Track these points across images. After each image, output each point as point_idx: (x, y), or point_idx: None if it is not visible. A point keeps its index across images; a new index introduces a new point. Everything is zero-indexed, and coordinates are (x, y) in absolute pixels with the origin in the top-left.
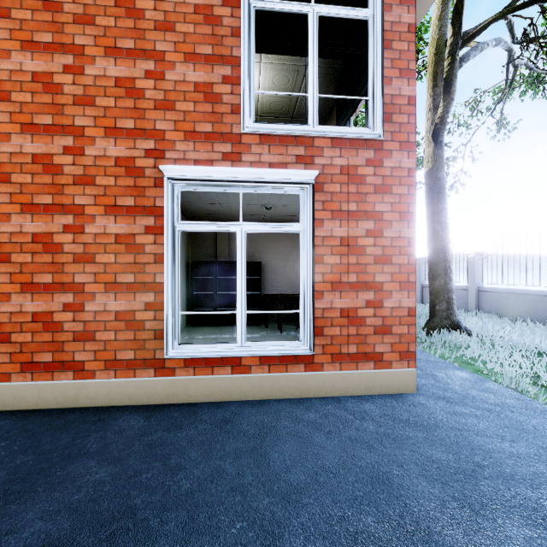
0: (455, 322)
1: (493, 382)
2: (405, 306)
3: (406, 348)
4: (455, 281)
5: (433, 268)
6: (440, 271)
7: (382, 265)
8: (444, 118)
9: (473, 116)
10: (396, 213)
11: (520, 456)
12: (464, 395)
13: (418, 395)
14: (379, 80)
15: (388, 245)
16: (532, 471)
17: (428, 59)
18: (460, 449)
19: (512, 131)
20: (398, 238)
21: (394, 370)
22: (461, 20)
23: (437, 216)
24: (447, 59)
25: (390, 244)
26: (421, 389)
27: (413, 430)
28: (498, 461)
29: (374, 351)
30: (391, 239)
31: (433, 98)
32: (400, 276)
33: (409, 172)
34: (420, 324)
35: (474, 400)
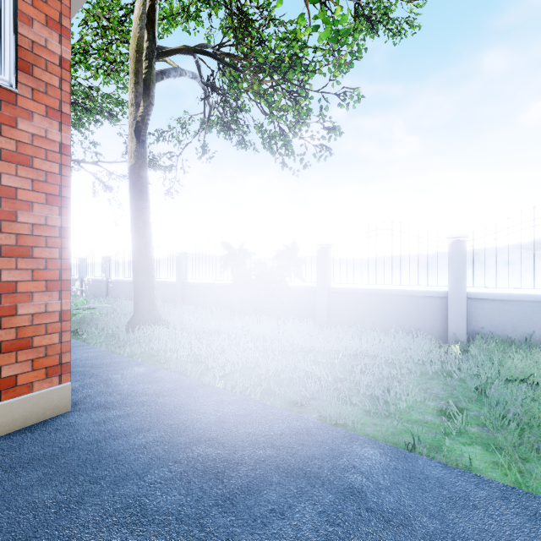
0: (157, 316)
1: (164, 370)
2: (55, 310)
3: (56, 360)
4: (167, 277)
5: (137, 265)
6: (143, 268)
7: (16, 259)
8: (146, 119)
9: (183, 133)
10: (40, 193)
11: (146, 446)
12: (128, 393)
13: (72, 412)
14: (11, 10)
15: (27, 233)
16: (150, 457)
17: (130, 52)
18: (84, 468)
19: (211, 157)
20: (44, 226)
21: (37, 393)
22: (155, 31)
23: (140, 213)
24: (145, 61)
25: (30, 231)
26: (82, 402)
27: (31, 470)
28: (121, 463)
29: (1, 377)
30: (31, 226)
31: (136, 95)
32: (47, 273)
33: (62, 148)
34: (123, 323)
35: (136, 396)
